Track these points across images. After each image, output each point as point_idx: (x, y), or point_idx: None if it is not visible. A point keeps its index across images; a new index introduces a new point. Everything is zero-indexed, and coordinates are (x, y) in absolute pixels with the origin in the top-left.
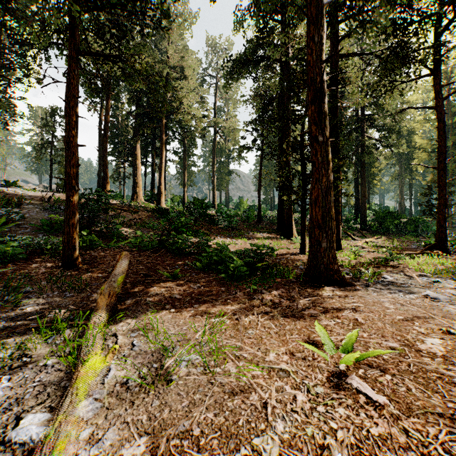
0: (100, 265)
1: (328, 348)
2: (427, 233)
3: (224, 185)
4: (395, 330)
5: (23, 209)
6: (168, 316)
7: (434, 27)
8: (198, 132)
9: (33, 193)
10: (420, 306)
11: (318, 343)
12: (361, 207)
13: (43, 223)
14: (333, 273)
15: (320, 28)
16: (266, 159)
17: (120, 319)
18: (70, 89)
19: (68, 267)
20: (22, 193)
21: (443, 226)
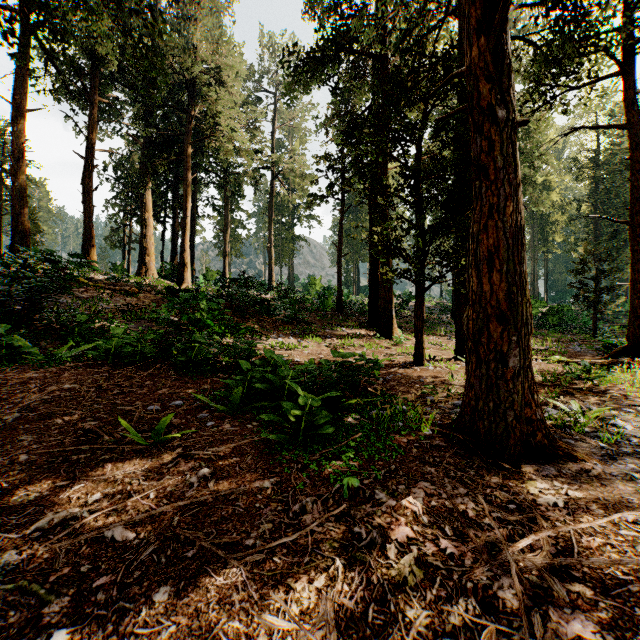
0: None
1: None
2: (575, 327)
3: (287, 257)
4: None
5: None
6: None
7: None
8: (246, 174)
9: None
10: None
11: None
12: None
13: None
14: (535, 430)
15: None
16: (347, 221)
17: None
18: None
19: None
20: None
21: None
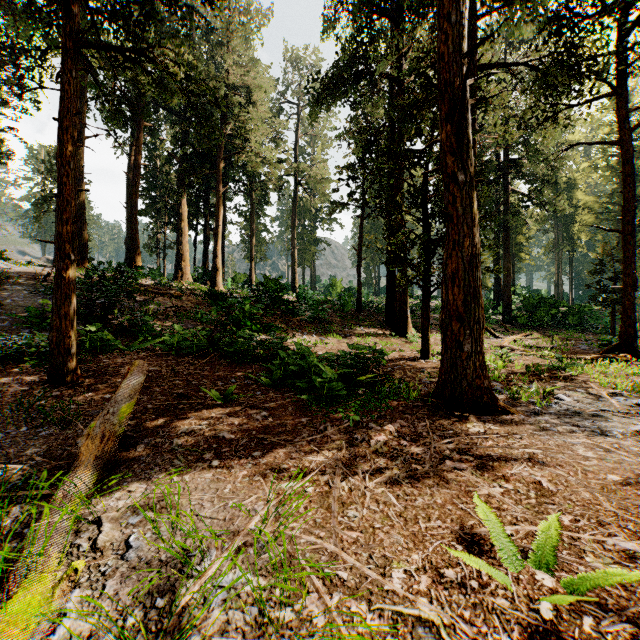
0: (112, 379)
1: (507, 556)
2: (597, 327)
3: (309, 259)
4: (617, 509)
5: (4, 291)
6: (206, 476)
7: (617, 25)
8: (271, 182)
9: (24, 268)
10: (638, 453)
11: (484, 543)
12: (504, 291)
13: (30, 313)
14: (482, 394)
15: (460, 2)
16: (368, 223)
17: (108, 491)
18: (62, 99)
19: (57, 383)
20: (6, 268)
21: (631, 317)
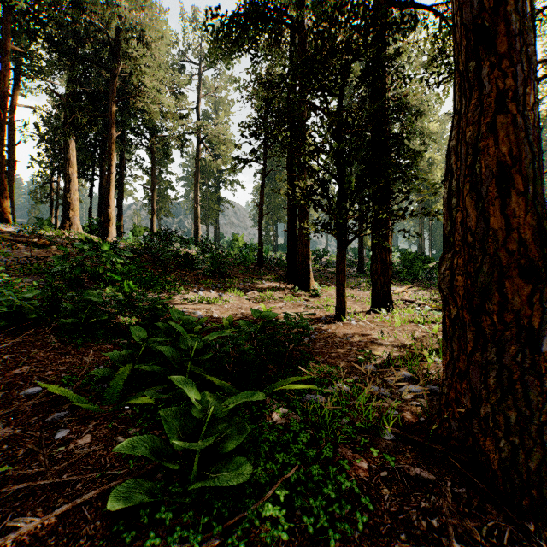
0: None
1: None
2: None
3: (213, 217)
4: None
5: None
6: None
7: None
8: (174, 138)
9: None
10: None
11: None
12: None
13: None
14: None
15: None
16: (267, 186)
17: None
18: None
19: None
20: None
21: None
